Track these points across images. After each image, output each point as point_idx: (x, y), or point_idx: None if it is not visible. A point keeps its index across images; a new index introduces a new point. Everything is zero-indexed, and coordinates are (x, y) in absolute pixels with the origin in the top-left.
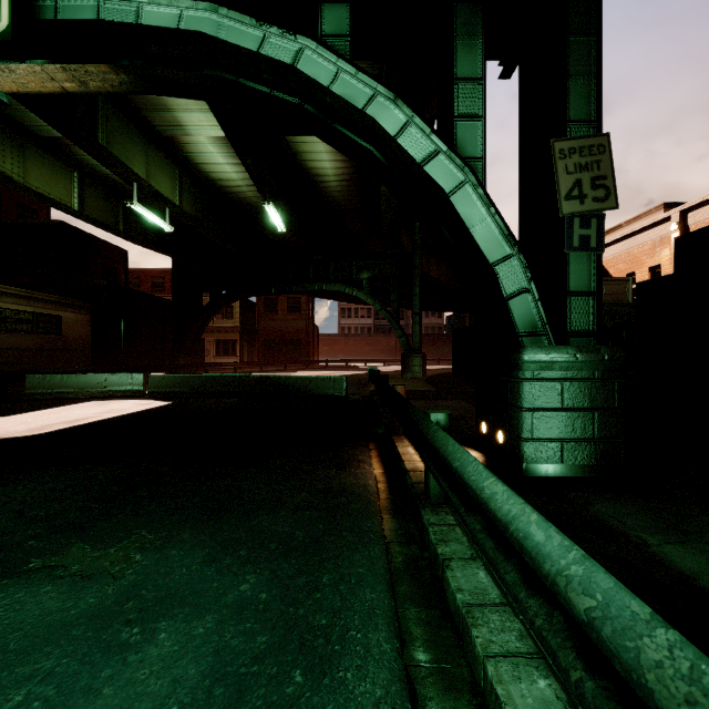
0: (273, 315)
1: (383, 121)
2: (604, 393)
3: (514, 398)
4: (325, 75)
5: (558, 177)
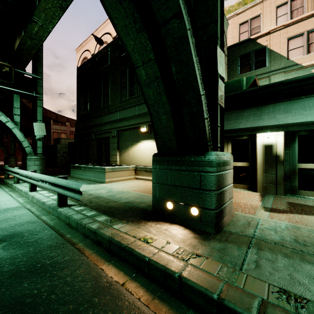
0: None
1: None
2: (42, 163)
3: (26, 164)
4: None
5: (35, 129)
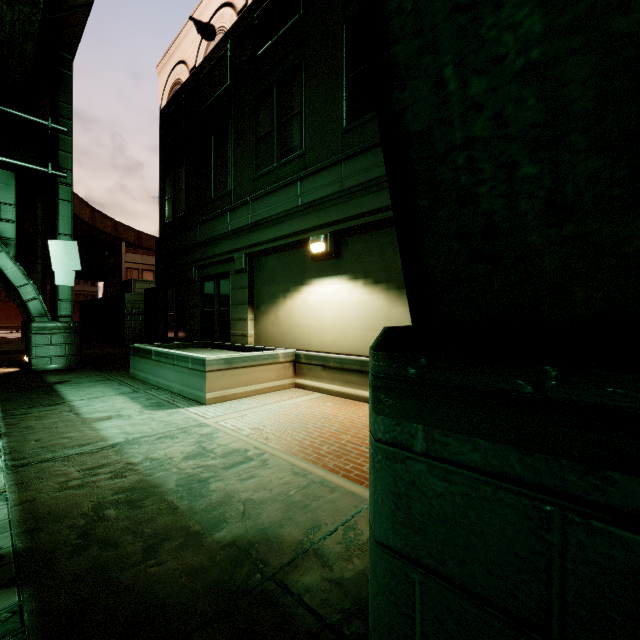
0: None
1: None
2: (71, 338)
3: (29, 342)
4: None
5: (53, 255)
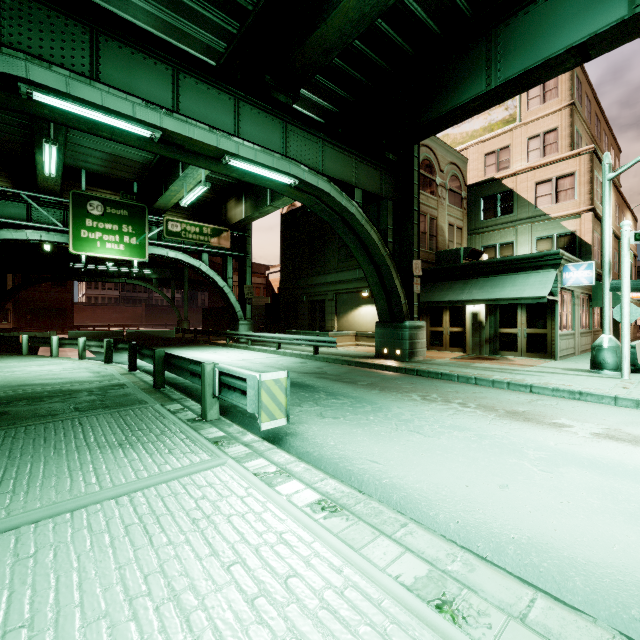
0: (35, 287)
1: (216, 279)
2: (252, 328)
3: (238, 329)
4: (205, 269)
5: (245, 292)
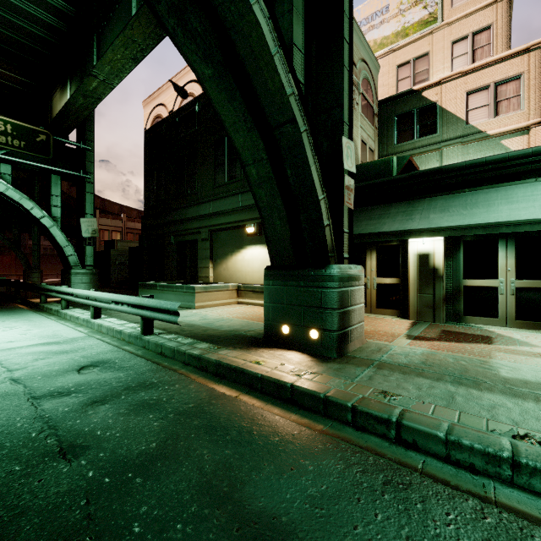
0: None
1: (26, 205)
2: (94, 279)
3: (69, 281)
4: (3, 188)
5: (83, 227)
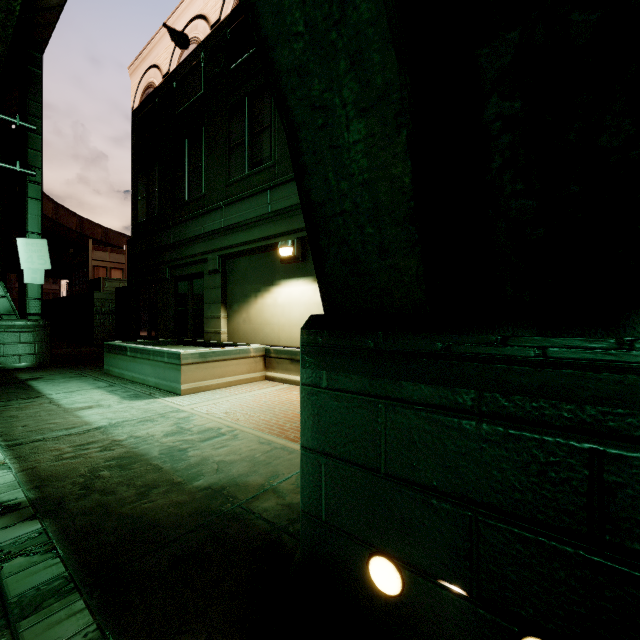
0: None
1: None
2: (40, 336)
3: None
4: None
5: (21, 253)
